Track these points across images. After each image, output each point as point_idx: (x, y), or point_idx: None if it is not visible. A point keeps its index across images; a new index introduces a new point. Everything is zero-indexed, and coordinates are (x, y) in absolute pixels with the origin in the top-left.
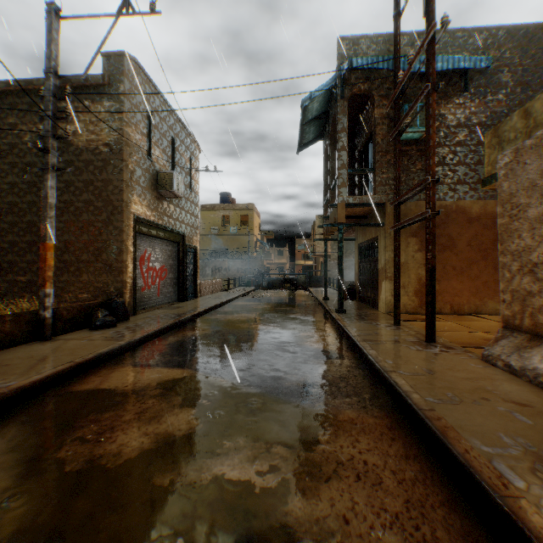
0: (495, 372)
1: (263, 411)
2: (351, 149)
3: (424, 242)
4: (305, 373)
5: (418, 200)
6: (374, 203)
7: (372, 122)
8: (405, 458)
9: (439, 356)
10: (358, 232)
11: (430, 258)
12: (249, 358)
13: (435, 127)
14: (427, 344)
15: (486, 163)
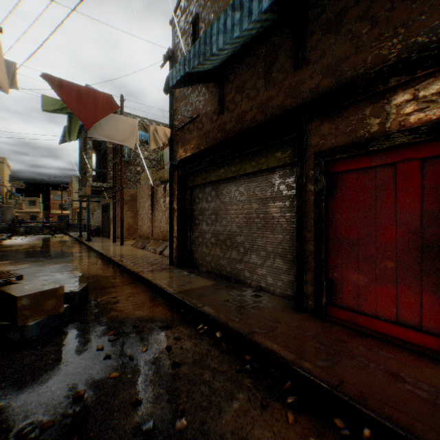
0: (132, 248)
1: (56, 261)
2: (98, 149)
3: (131, 207)
4: (70, 256)
5: (128, 188)
6: (107, 187)
7: (107, 147)
8: (97, 260)
9: (120, 247)
10: (102, 198)
11: (122, 215)
12: (41, 256)
13: (136, 157)
14: (120, 245)
15: (141, 184)
